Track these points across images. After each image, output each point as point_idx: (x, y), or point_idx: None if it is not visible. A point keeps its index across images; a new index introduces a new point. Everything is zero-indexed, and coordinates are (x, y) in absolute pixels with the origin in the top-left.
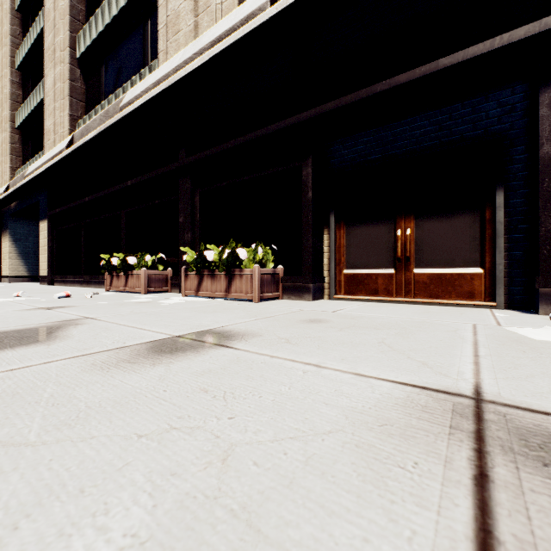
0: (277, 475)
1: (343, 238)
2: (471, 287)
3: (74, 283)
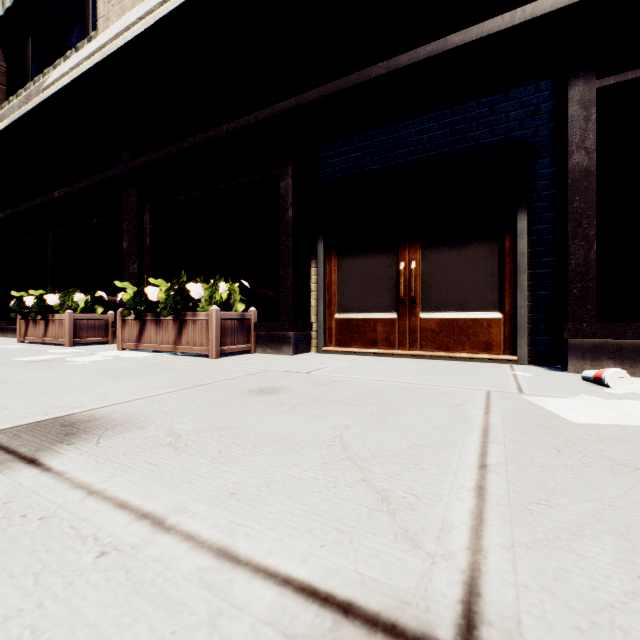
0: None
1: (335, 272)
2: (488, 337)
3: None
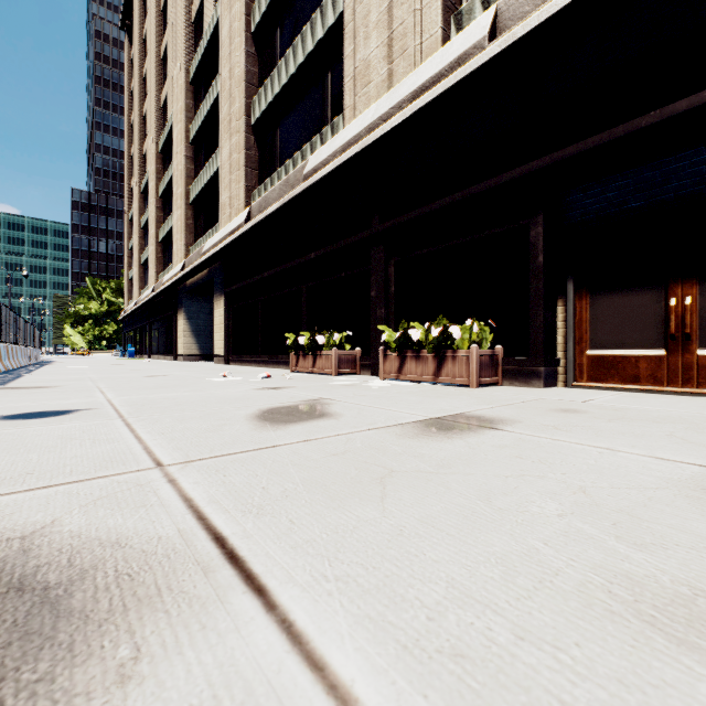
0: (631, 502)
1: (586, 310)
2: None
3: (251, 363)
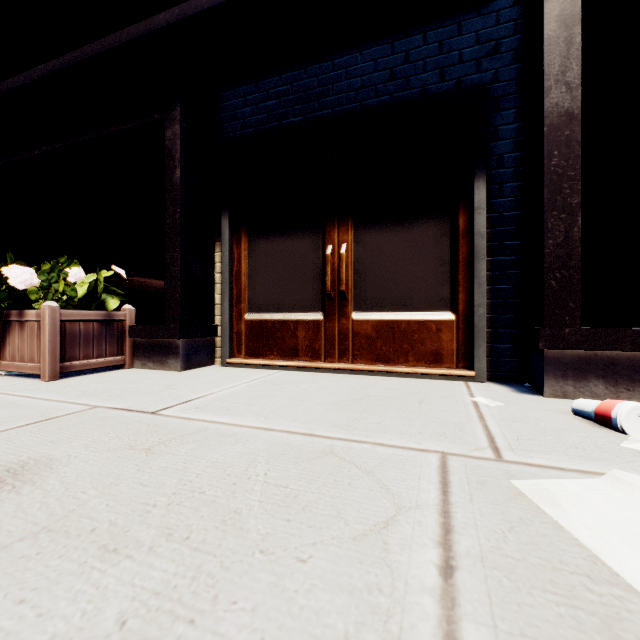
0: None
1: (245, 258)
2: (437, 345)
3: None
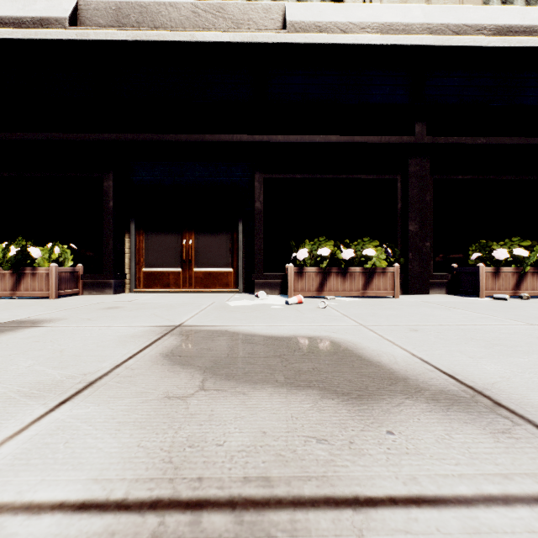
0: (86, 350)
1: (143, 242)
2: (227, 280)
3: None
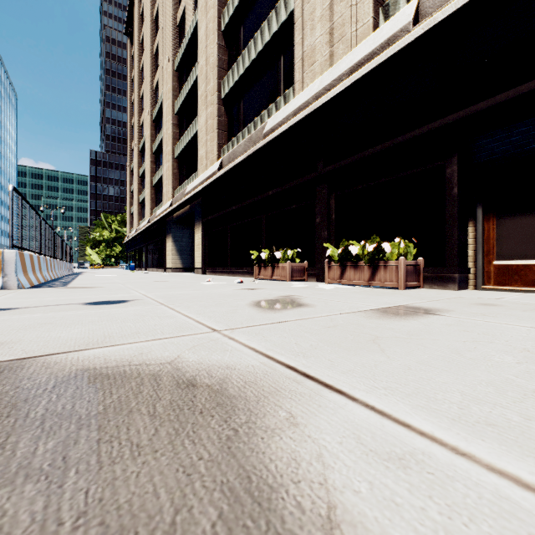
0: None
1: (493, 229)
2: None
3: (222, 273)
